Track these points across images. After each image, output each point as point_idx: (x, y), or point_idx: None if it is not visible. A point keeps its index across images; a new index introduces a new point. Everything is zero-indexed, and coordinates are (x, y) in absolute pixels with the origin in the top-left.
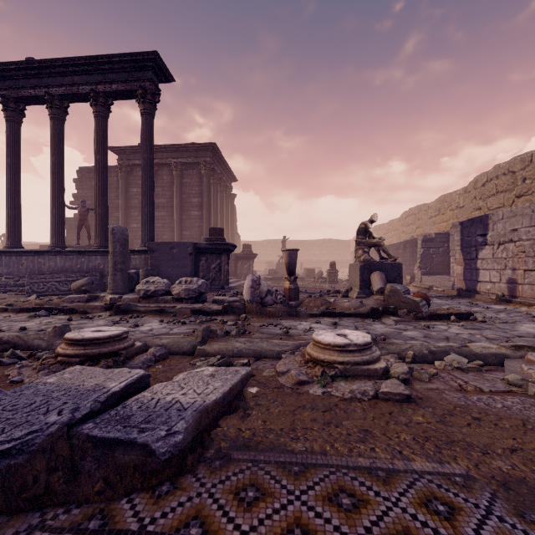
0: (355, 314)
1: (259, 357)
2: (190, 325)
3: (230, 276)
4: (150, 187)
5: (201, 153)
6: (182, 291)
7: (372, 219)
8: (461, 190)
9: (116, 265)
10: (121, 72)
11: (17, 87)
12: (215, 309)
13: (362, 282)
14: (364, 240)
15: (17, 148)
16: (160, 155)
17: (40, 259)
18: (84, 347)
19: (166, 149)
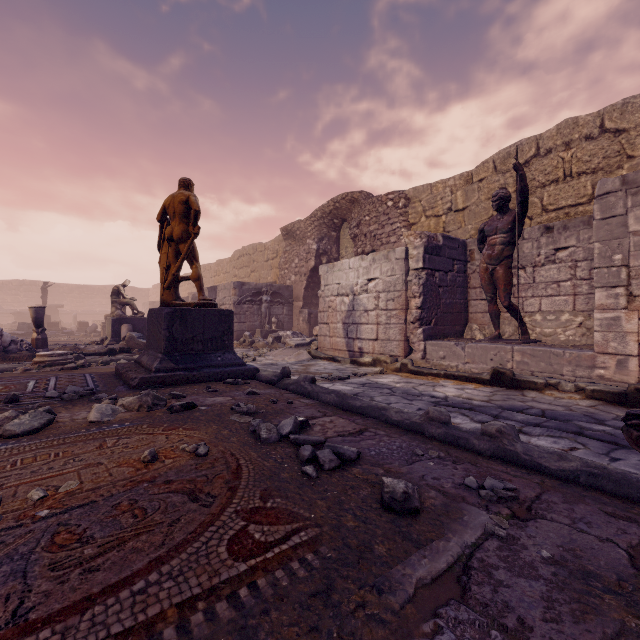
0: (96, 354)
1: (2, 372)
2: None
3: None
4: None
5: None
6: None
7: (124, 284)
8: (229, 259)
9: None
10: None
11: None
12: None
13: (114, 333)
14: (117, 299)
15: None
16: None
17: None
18: None
19: None
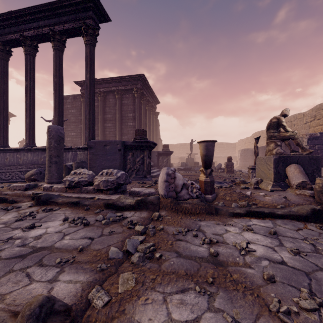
0: (290, 216)
1: None
2: (91, 228)
3: (153, 167)
4: (91, 100)
5: (134, 82)
6: (101, 182)
7: (284, 113)
8: None
9: (51, 158)
10: (71, 14)
11: (3, 33)
12: (127, 204)
13: (276, 175)
14: (276, 134)
15: (5, 77)
16: (107, 85)
17: (18, 155)
18: None
19: (111, 80)
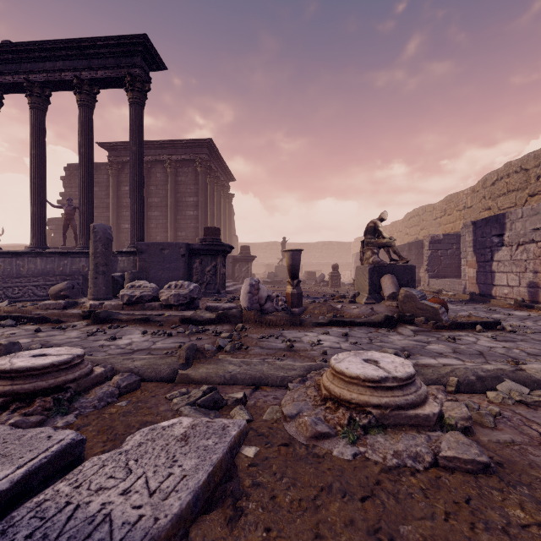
0: (367, 323)
1: (258, 384)
2: (177, 337)
3: (227, 279)
4: (139, 183)
5: (197, 150)
6: (171, 296)
7: (382, 217)
8: (469, 189)
9: (98, 267)
10: (108, 57)
11: None
12: (207, 318)
13: (371, 287)
14: (373, 240)
15: None
16: (154, 152)
17: (19, 261)
18: (12, 381)
19: (160, 145)
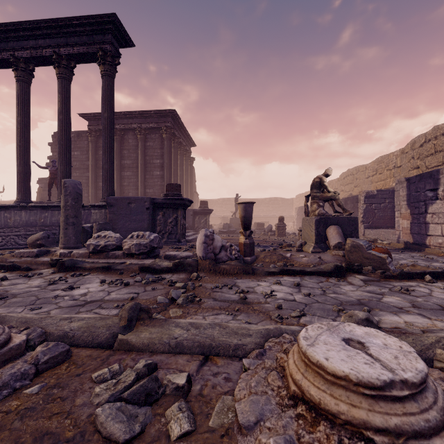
0: (317, 272)
1: (208, 354)
2: (133, 287)
3: (188, 229)
4: (110, 145)
5: (163, 119)
6: (133, 246)
7: (327, 173)
8: (399, 151)
9: (68, 219)
10: (82, 35)
11: None
12: (165, 266)
13: (317, 237)
14: (318, 194)
15: None
16: (126, 121)
17: (6, 214)
18: None
19: (131, 115)
